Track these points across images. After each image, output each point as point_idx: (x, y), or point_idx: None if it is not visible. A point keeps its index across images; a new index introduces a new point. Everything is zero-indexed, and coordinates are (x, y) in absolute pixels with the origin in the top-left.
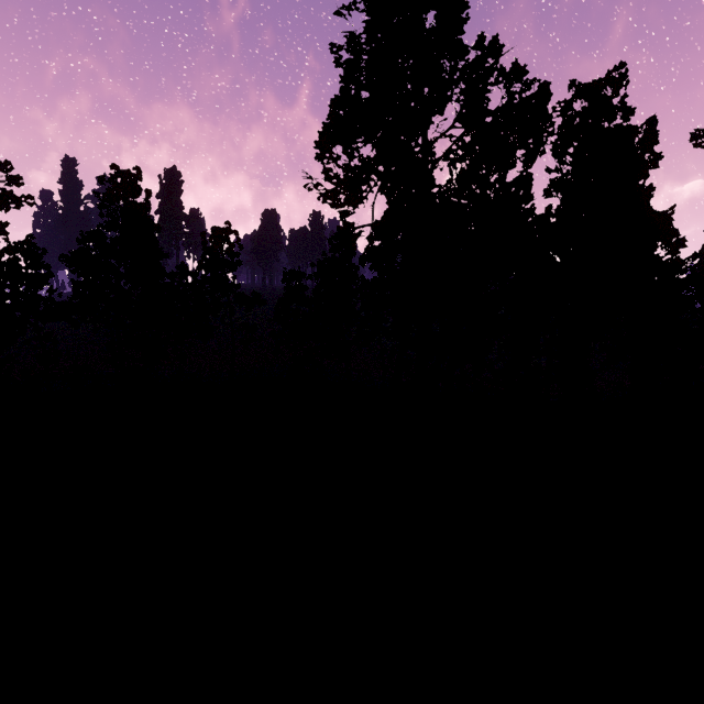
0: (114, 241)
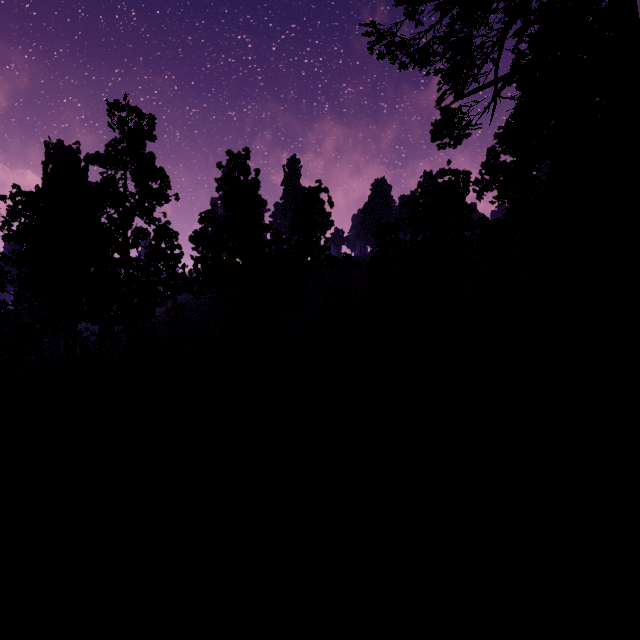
0: (225, 218)
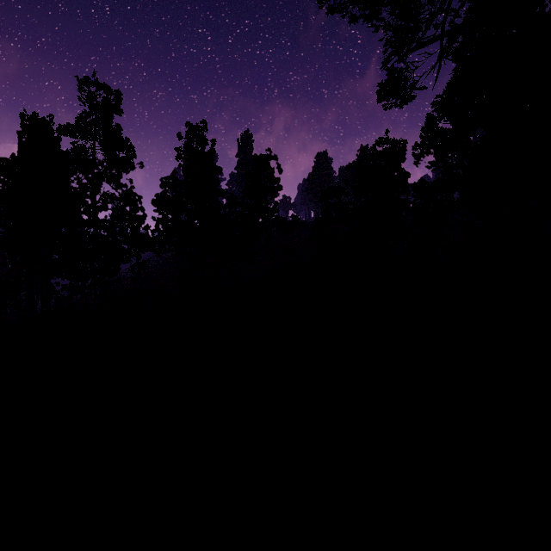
0: (184, 183)
